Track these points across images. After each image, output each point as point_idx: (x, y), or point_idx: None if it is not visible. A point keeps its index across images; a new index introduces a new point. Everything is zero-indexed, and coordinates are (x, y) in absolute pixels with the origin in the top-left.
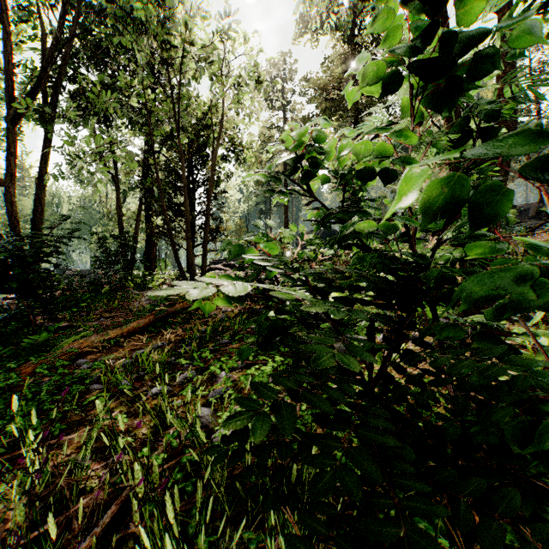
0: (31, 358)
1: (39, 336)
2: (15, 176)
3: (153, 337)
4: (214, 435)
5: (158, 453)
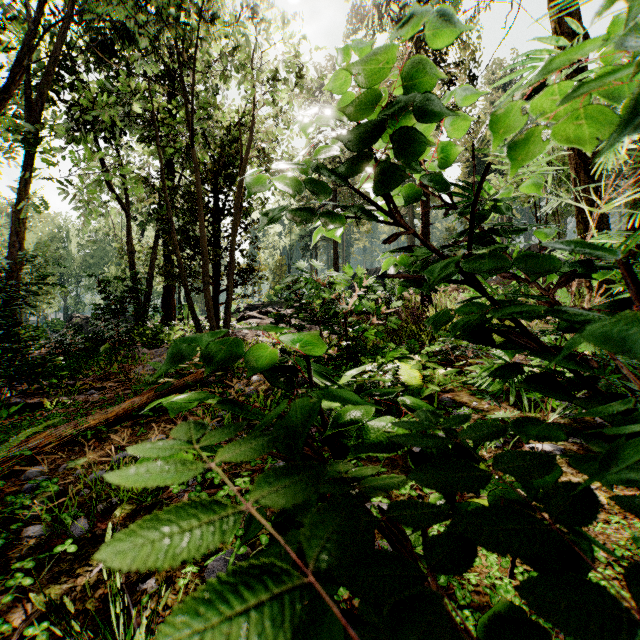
0: None
1: None
2: None
3: (150, 424)
4: None
5: None
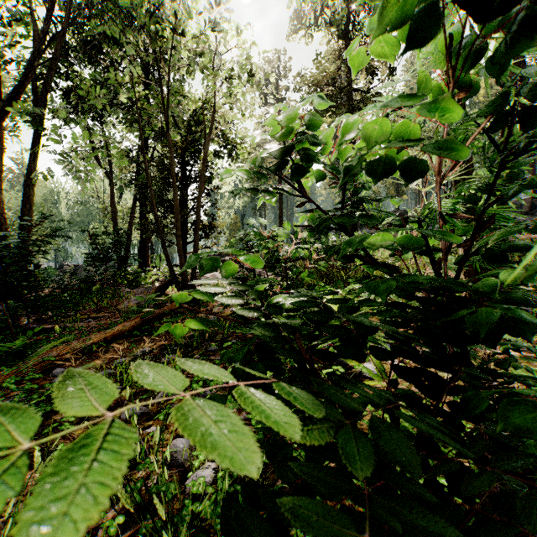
0: (3, 368)
1: (13, 344)
2: (2, 172)
3: (138, 341)
4: (187, 480)
5: (118, 508)
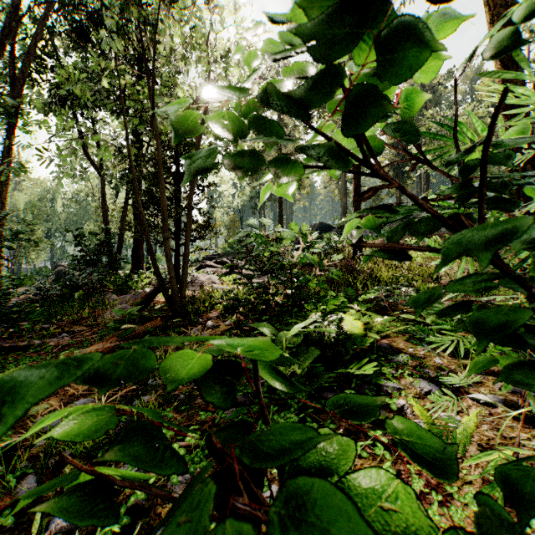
0: None
1: None
2: None
3: None
4: None
5: None
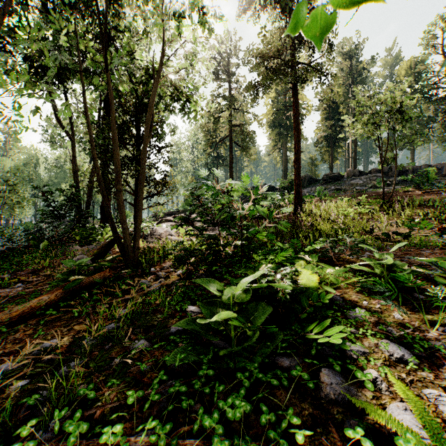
0: None
1: None
2: None
3: (54, 322)
4: None
5: None
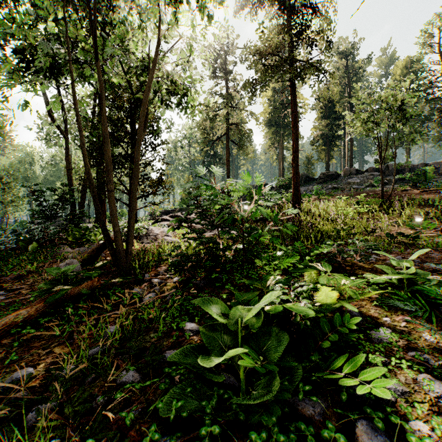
0: None
1: None
2: None
3: (32, 342)
4: None
5: None
